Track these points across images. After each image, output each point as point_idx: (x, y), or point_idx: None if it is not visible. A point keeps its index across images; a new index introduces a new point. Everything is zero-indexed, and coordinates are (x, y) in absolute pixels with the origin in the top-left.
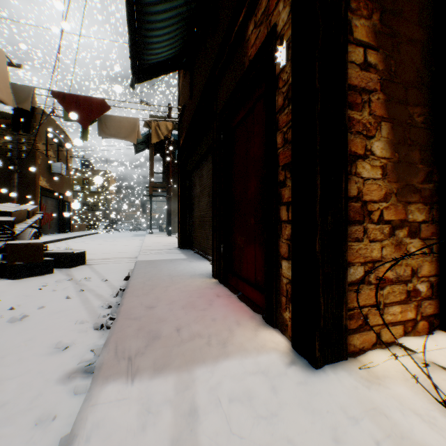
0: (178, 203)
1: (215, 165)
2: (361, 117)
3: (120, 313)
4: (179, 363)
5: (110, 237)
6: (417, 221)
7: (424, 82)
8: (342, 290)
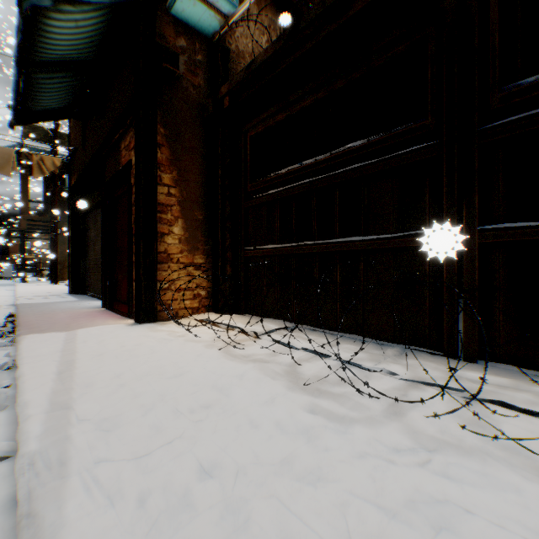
0: (70, 245)
1: (104, 220)
2: (167, 217)
3: (21, 324)
4: (69, 329)
5: None
6: (200, 263)
7: (205, 200)
8: (155, 292)
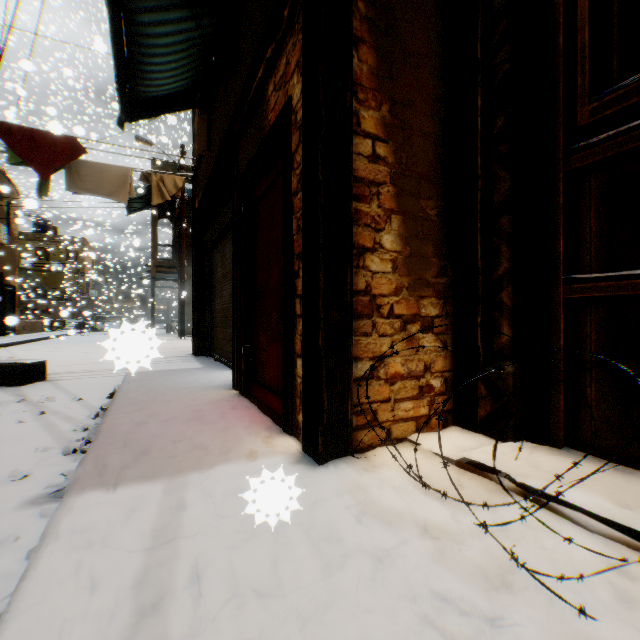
0: (193, 291)
1: (236, 244)
2: (370, 209)
3: (101, 432)
4: (172, 471)
5: (86, 341)
6: (432, 315)
7: (439, 175)
8: (348, 385)
